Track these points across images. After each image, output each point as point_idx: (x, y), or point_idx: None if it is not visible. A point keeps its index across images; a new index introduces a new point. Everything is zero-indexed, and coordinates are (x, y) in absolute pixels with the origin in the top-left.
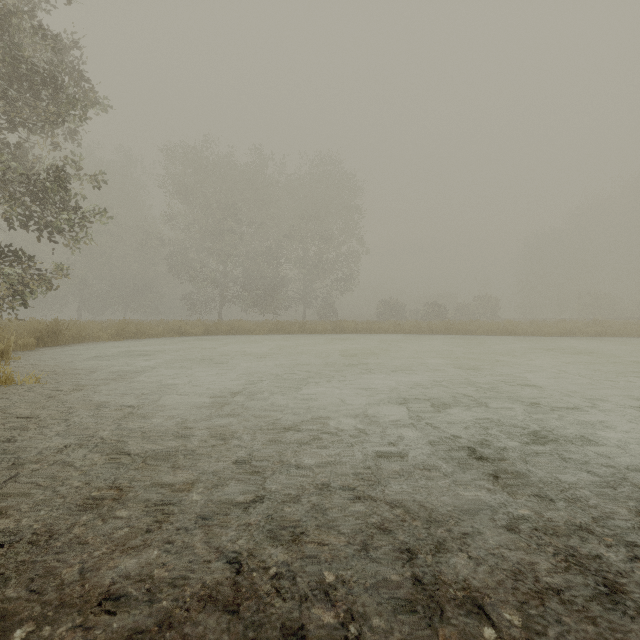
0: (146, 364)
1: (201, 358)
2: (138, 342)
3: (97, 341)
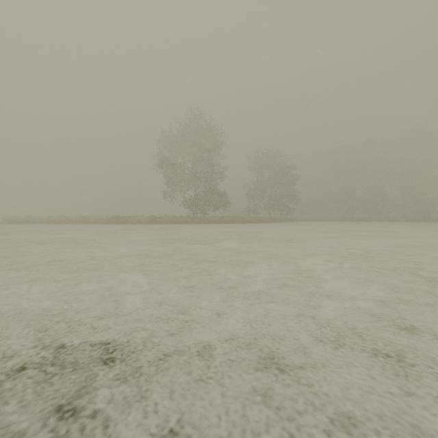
0: None
1: None
2: None
3: (300, 221)
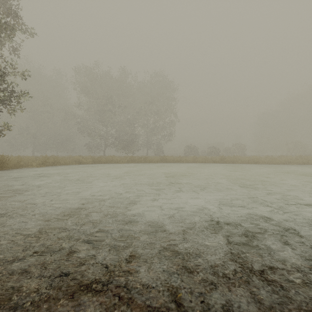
0: (38, 183)
1: (78, 178)
2: (52, 168)
3: (29, 167)
